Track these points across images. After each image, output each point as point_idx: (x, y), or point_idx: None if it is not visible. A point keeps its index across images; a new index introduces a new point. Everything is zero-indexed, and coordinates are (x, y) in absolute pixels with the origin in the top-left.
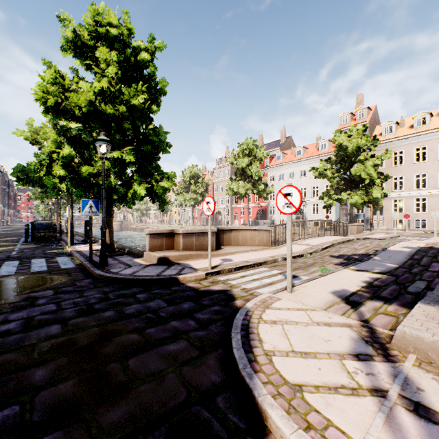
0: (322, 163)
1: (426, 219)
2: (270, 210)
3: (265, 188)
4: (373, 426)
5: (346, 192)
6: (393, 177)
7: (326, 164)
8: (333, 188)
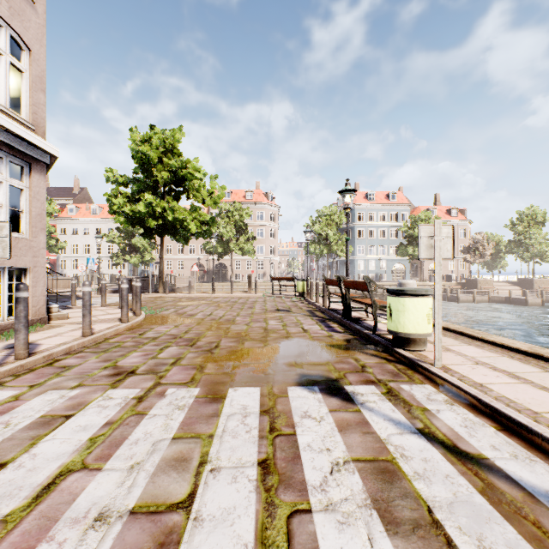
0: (111, 233)
1: (184, 274)
2: (61, 264)
3: (57, 243)
4: (93, 294)
5: (131, 254)
6: (167, 245)
7: (116, 233)
8: (122, 250)
